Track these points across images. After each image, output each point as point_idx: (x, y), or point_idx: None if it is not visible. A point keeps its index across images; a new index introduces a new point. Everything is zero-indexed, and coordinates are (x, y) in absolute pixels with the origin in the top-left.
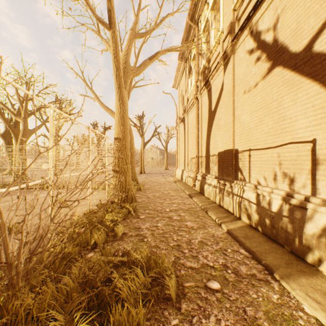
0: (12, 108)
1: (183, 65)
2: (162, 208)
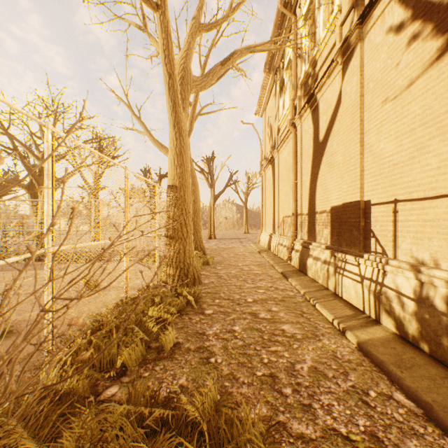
0: (36, 149)
1: (271, 79)
2: (240, 295)
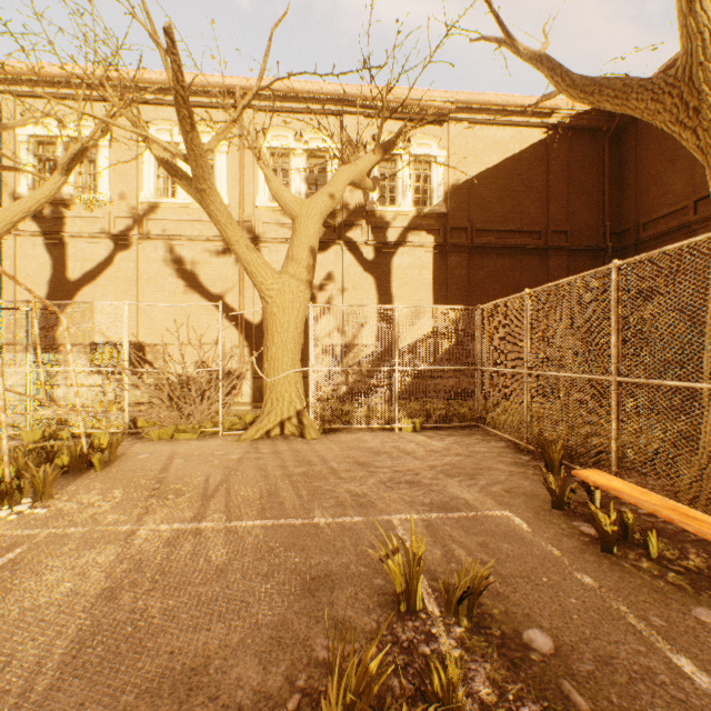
0: None
1: None
2: None
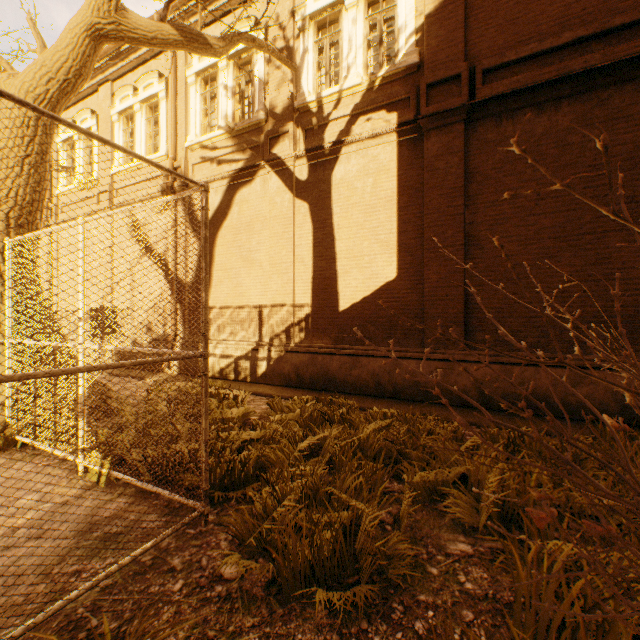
0: None
1: None
2: None
